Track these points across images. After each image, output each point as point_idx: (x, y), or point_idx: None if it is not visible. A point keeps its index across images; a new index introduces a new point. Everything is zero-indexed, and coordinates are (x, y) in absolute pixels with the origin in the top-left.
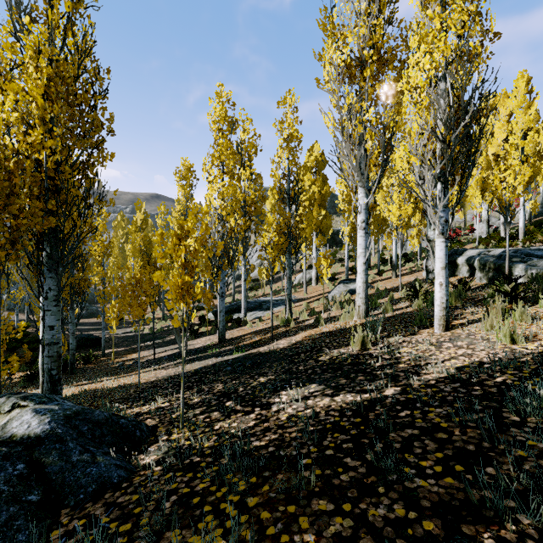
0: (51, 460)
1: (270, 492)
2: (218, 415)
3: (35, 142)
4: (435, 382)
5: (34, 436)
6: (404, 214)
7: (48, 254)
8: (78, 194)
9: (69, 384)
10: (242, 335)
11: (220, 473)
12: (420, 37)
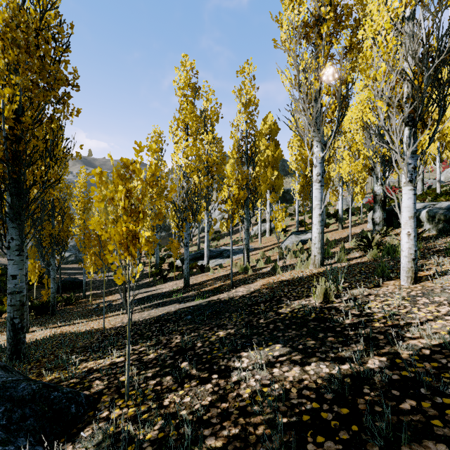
0: None
1: None
2: (170, 381)
3: None
4: (430, 352)
5: None
6: (354, 170)
7: (9, 204)
8: (39, 145)
9: (44, 326)
10: (204, 281)
11: None
12: None
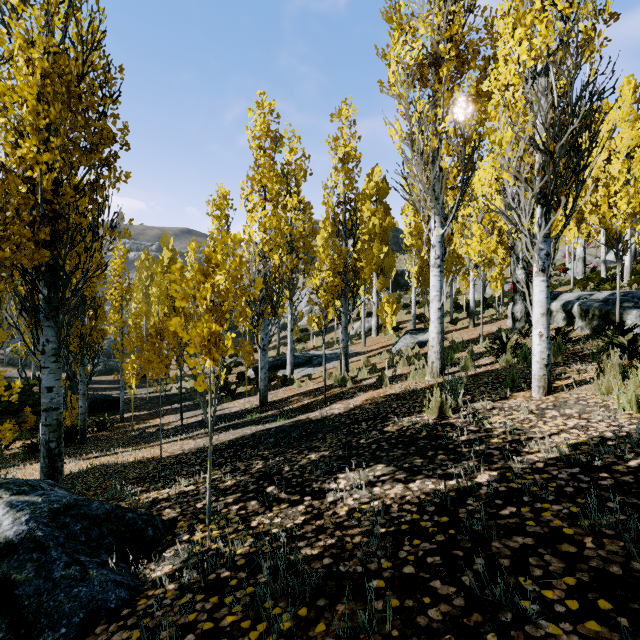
0: (24, 577)
1: (326, 635)
2: (256, 505)
3: (26, 155)
4: (544, 465)
5: (4, 542)
6: (486, 249)
7: (45, 298)
8: (83, 222)
9: (76, 457)
10: (288, 397)
11: (256, 599)
12: (516, 18)
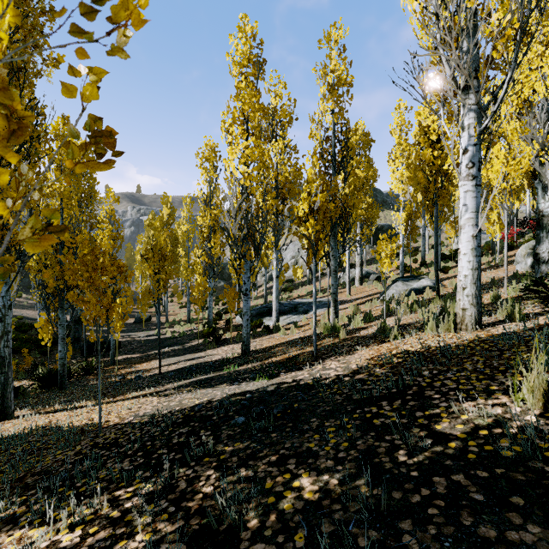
0: None
1: None
2: None
3: None
4: None
5: None
6: (513, 172)
7: None
8: None
9: (34, 411)
10: (272, 346)
11: None
12: None
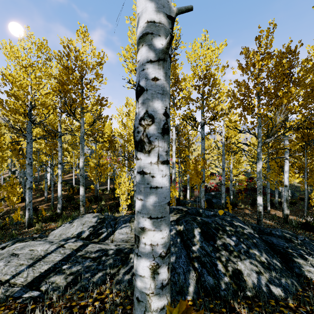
0: None
1: None
2: None
3: None
4: None
5: None
6: None
7: None
8: None
9: None
10: None
11: None
12: None
